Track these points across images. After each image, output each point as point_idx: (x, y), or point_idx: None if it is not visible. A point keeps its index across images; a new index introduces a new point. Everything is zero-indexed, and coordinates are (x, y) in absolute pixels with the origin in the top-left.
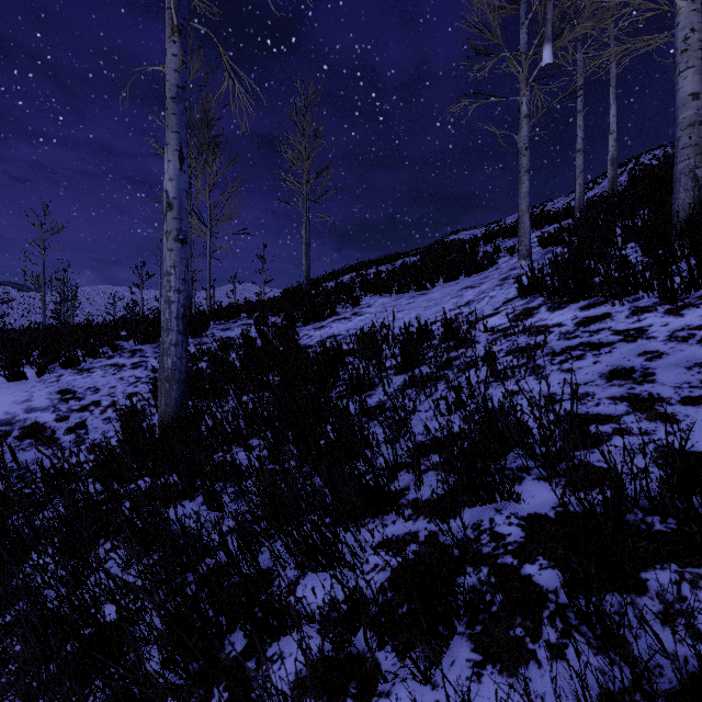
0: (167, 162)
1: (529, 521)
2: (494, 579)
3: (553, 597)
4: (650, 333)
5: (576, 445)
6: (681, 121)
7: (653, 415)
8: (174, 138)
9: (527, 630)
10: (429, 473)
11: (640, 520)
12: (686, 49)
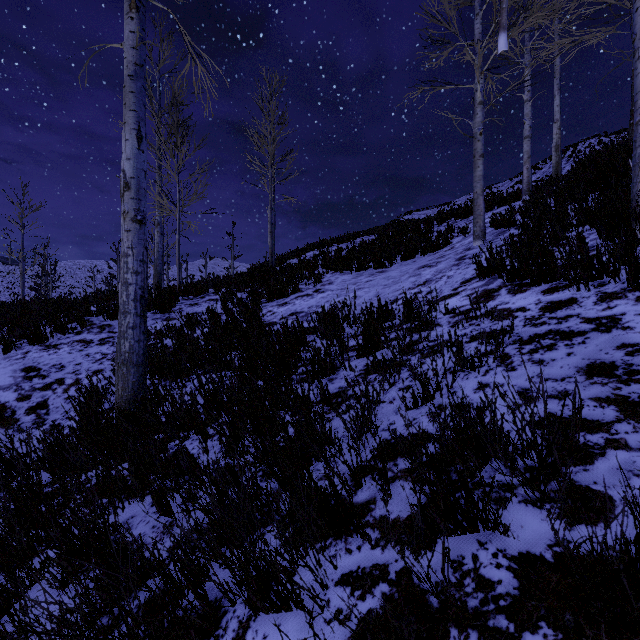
0: (124, 141)
1: (521, 564)
2: None
3: None
4: (625, 323)
5: (564, 459)
6: None
7: None
8: (132, 117)
9: None
10: (397, 482)
11: None
12: None
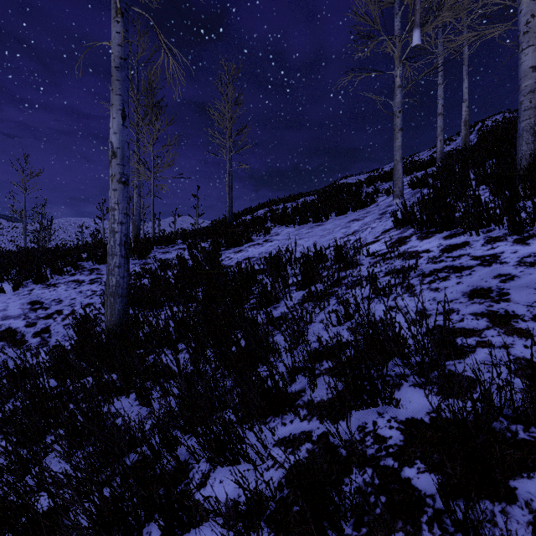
0: (112, 119)
1: (407, 425)
2: (377, 481)
3: (430, 501)
4: (503, 259)
5: (445, 356)
6: (523, 88)
7: (510, 330)
8: (118, 100)
9: (407, 534)
10: (322, 377)
11: (505, 428)
12: (527, 31)
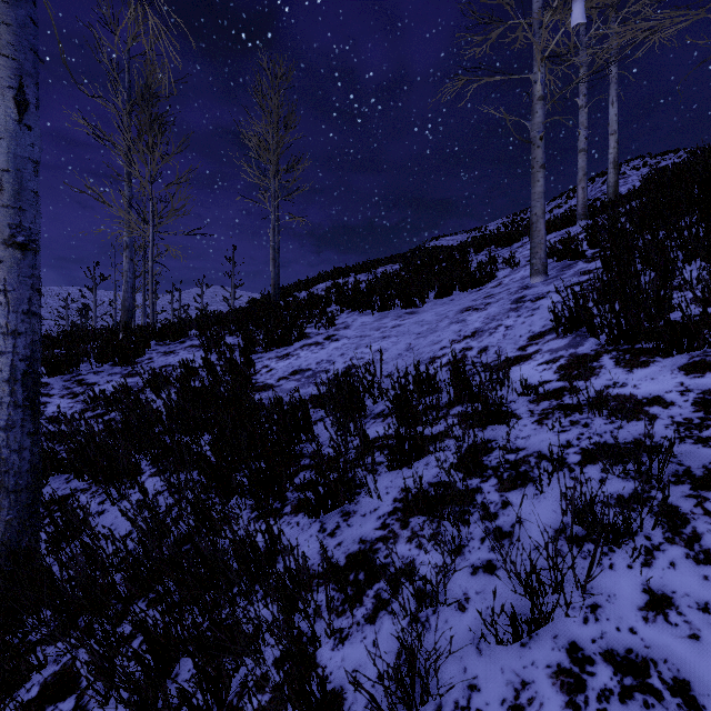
0: None
1: None
2: None
3: None
4: None
5: None
6: None
7: None
8: (6, 67)
9: None
10: None
11: None
12: None
